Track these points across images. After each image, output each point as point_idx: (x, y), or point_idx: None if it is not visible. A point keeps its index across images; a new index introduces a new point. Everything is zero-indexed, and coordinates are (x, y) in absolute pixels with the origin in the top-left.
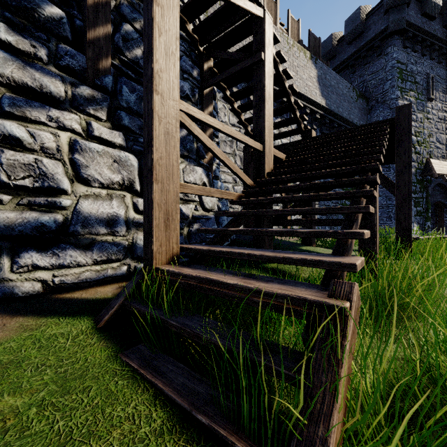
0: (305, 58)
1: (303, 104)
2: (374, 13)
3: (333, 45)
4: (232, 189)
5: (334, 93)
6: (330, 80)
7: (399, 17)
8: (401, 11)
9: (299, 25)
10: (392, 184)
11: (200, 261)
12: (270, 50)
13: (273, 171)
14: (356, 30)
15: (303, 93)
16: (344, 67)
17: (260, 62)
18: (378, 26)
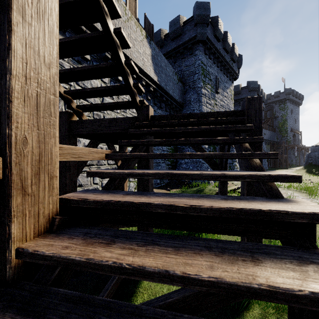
0: (141, 35)
1: (140, 75)
2: (188, 23)
3: (161, 38)
4: None
5: (164, 73)
6: (160, 62)
7: (203, 32)
8: (204, 28)
9: (136, 4)
10: (215, 162)
11: None
12: None
13: (37, 251)
14: (177, 31)
15: (140, 65)
16: (169, 56)
17: None
18: (190, 33)
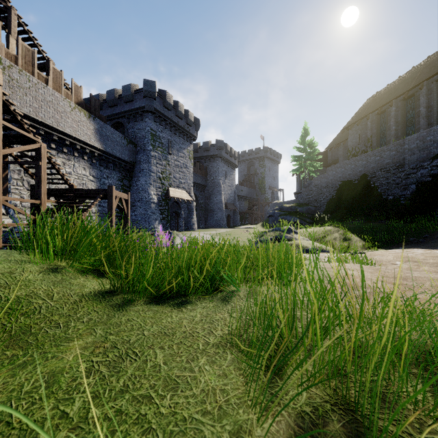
0: (85, 116)
1: (84, 147)
2: (139, 93)
3: (115, 97)
4: (21, 205)
5: (110, 140)
6: (106, 132)
7: (151, 104)
8: (152, 101)
9: (81, 90)
10: (123, 209)
11: (11, 249)
12: (45, 159)
13: (46, 212)
14: (129, 97)
15: (83, 140)
16: (123, 116)
17: (39, 165)
18: (141, 102)
